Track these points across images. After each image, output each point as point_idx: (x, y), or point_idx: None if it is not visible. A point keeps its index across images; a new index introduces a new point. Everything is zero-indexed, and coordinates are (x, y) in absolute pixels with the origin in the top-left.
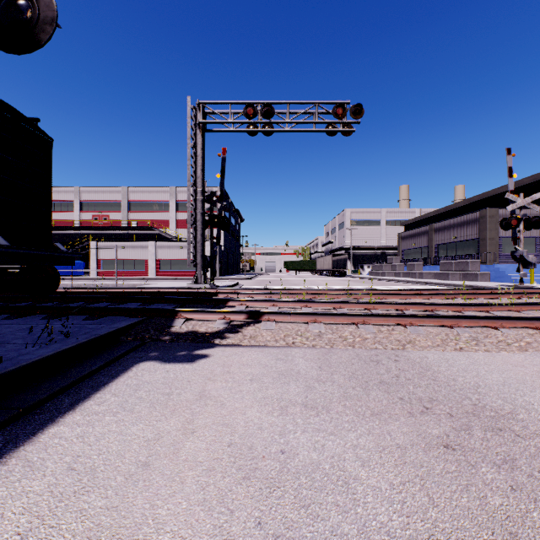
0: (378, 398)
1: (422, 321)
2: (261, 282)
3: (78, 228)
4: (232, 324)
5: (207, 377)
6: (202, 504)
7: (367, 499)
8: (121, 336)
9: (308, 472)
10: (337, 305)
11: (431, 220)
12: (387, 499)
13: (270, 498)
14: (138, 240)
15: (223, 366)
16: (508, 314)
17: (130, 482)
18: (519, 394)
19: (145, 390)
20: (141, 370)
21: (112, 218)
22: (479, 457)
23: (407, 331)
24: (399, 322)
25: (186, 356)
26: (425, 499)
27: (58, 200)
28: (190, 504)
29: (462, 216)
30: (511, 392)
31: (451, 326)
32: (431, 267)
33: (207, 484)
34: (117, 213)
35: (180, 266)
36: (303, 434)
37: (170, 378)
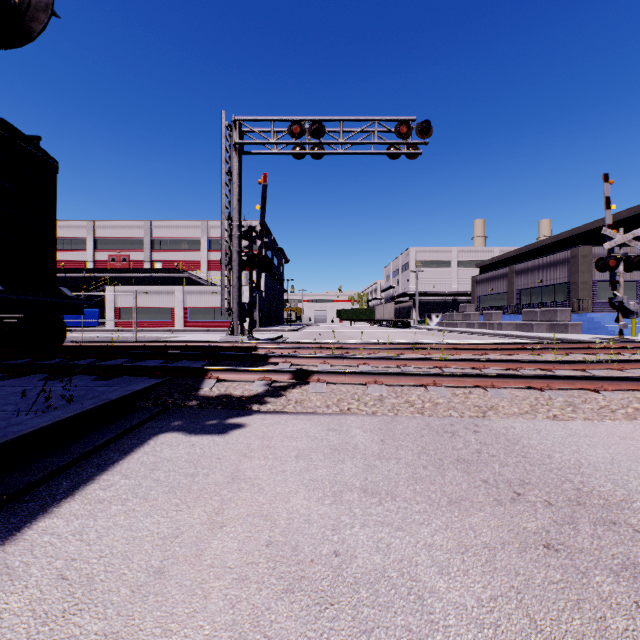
0: (456, 481)
1: (505, 382)
2: (309, 334)
3: (92, 270)
4: (274, 386)
5: (241, 453)
6: (231, 628)
7: (448, 622)
8: (138, 400)
9: (370, 582)
10: (402, 363)
11: (512, 261)
12: (475, 621)
13: (320, 619)
14: (164, 284)
15: (262, 439)
16: (608, 373)
17: (137, 596)
18: (632, 475)
19: (164, 470)
20: (160, 444)
21: (132, 258)
22: (591, 561)
23: (488, 394)
24: (478, 384)
25: (217, 426)
26: (525, 621)
27: (68, 237)
28: (214, 628)
29: (549, 256)
30: (622, 473)
31: (542, 389)
32: (512, 317)
33: (239, 600)
34: (138, 253)
35: (214, 315)
36: (362, 530)
37: (196, 454)
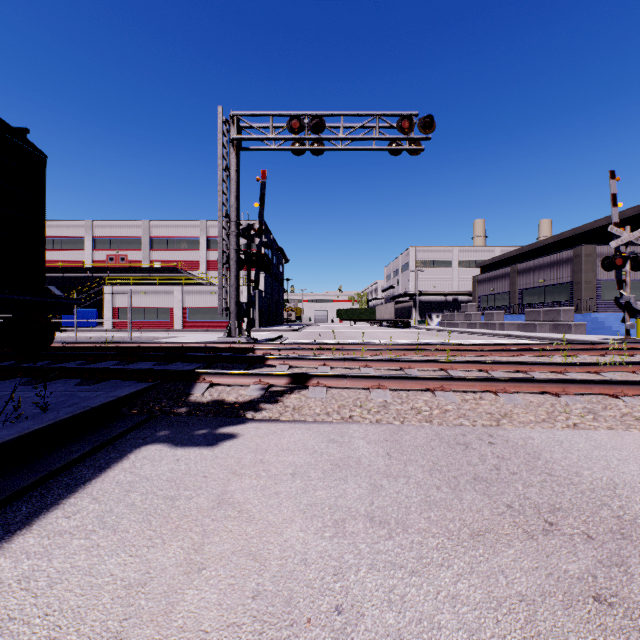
0: (476, 506)
1: (518, 386)
2: (309, 334)
3: (90, 269)
4: (270, 390)
5: (231, 470)
6: None
7: None
8: (123, 407)
9: None
10: (405, 365)
11: (513, 260)
12: None
13: None
14: (162, 284)
15: (255, 452)
16: (623, 376)
17: None
18: None
19: (141, 491)
20: (141, 459)
21: (131, 257)
22: None
23: (500, 400)
24: (488, 388)
25: (207, 436)
26: None
27: (66, 236)
28: None
29: (552, 255)
30: None
31: (557, 394)
32: (514, 317)
33: None
34: (137, 252)
35: (213, 315)
36: (370, 574)
37: (180, 471)
